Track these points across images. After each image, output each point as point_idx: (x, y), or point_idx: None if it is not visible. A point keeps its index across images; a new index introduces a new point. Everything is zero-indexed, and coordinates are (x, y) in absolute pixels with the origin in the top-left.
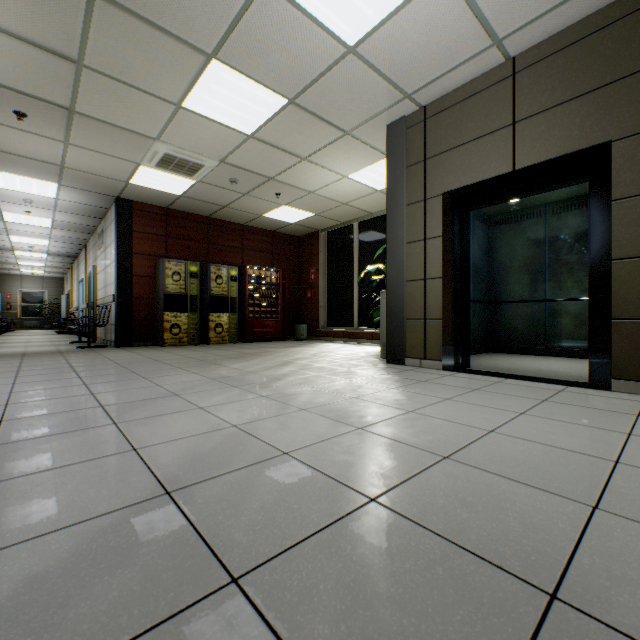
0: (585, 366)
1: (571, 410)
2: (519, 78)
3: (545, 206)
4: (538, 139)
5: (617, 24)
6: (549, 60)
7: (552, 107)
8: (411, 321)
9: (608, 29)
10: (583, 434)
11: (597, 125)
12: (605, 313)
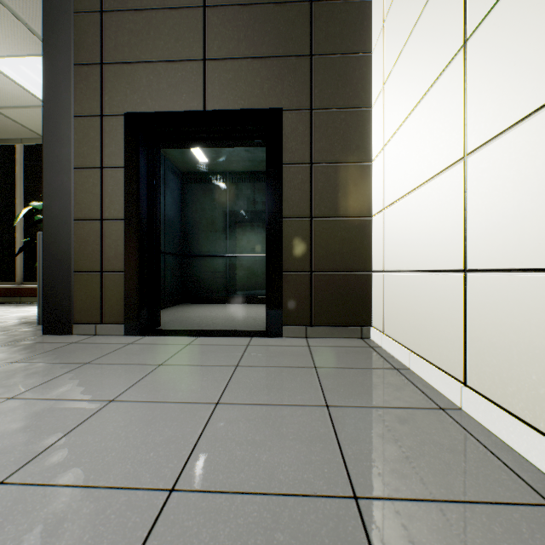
0: (257, 311)
1: (265, 377)
2: (210, 14)
3: (227, 174)
4: (227, 86)
5: (287, 6)
6: (236, 9)
7: (239, 58)
8: (83, 274)
9: (281, 6)
10: (293, 428)
11: (273, 91)
12: (279, 266)
